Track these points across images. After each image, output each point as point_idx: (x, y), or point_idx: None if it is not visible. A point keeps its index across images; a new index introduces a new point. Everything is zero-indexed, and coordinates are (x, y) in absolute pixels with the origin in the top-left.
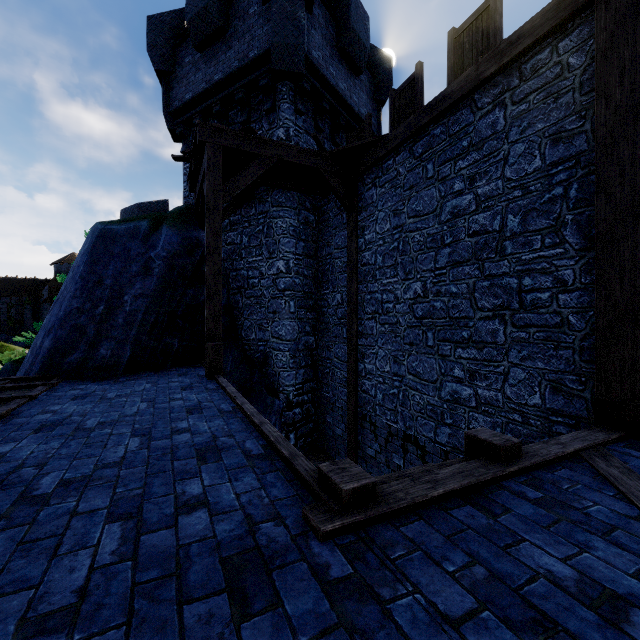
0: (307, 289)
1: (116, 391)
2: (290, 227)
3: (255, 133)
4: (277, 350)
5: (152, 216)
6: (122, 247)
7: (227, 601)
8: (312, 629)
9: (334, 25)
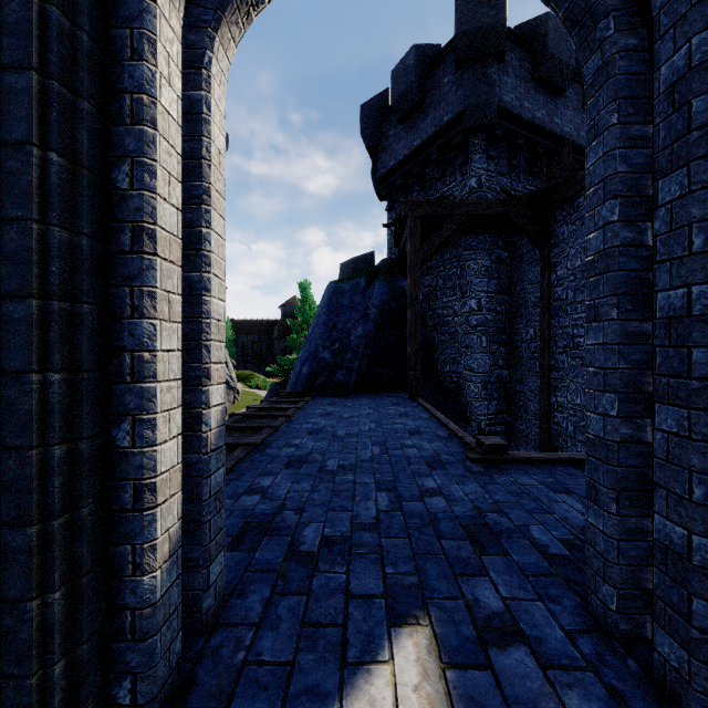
0: (500, 324)
1: (350, 403)
2: (482, 268)
3: (447, 198)
4: (469, 381)
5: (367, 272)
6: (348, 300)
7: (426, 467)
8: (459, 476)
9: (529, 58)
